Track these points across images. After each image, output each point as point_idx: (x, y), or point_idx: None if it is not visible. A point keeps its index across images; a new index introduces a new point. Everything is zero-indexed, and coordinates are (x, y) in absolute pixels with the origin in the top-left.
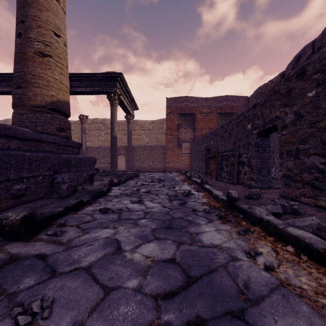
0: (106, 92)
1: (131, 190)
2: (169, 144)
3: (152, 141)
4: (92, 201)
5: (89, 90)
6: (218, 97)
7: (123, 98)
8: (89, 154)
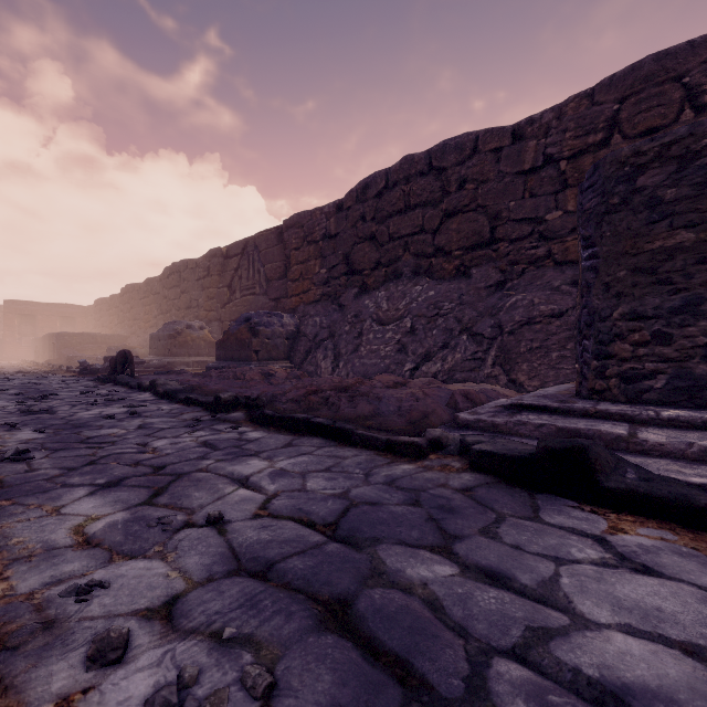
0: None
1: None
2: (8, 339)
3: None
4: None
5: None
6: (59, 304)
7: None
8: None
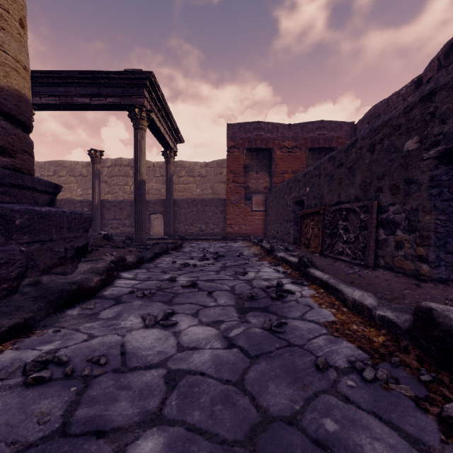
0: (126, 107)
1: (159, 279)
2: (232, 197)
3: (205, 194)
4: (40, 323)
5: (98, 102)
6: (308, 122)
7: (157, 118)
8: (107, 212)
